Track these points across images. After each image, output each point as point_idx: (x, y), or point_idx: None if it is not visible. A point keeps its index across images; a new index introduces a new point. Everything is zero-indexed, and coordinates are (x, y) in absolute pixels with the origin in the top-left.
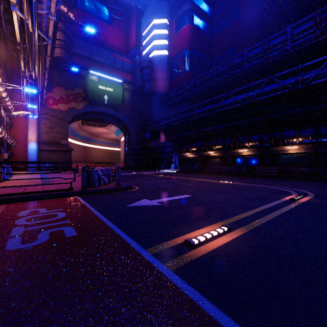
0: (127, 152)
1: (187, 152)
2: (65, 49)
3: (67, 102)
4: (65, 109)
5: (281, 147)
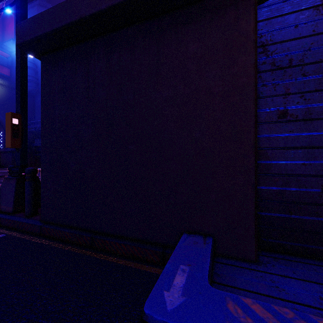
0: (2, 149)
1: None
2: None
3: None
4: None
5: None
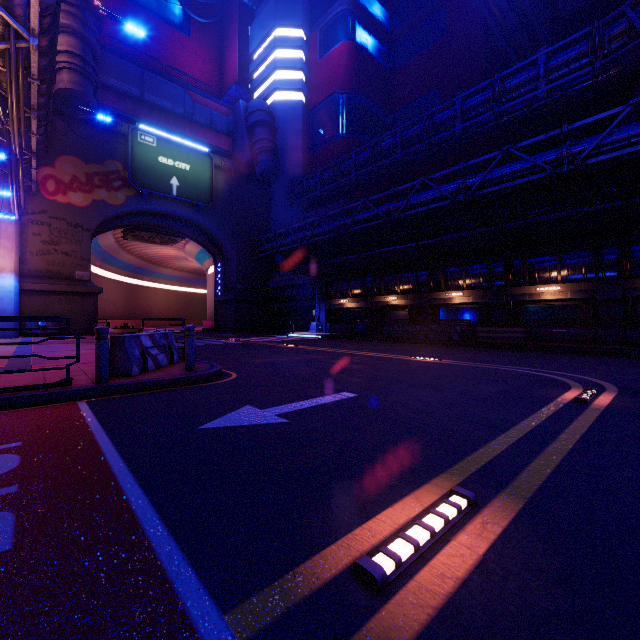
0: (220, 296)
1: (344, 296)
2: (82, 74)
3: (88, 190)
4: (84, 203)
5: (528, 289)
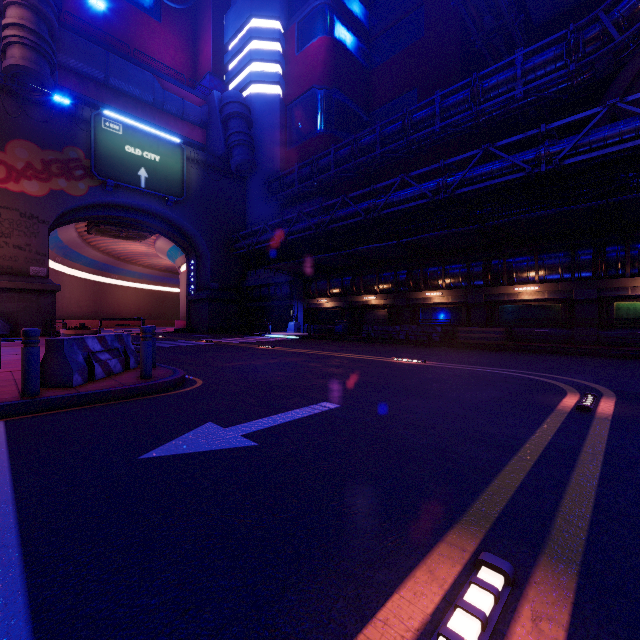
0: (193, 295)
1: (322, 296)
2: (36, 50)
3: (44, 178)
4: (40, 192)
5: (506, 289)
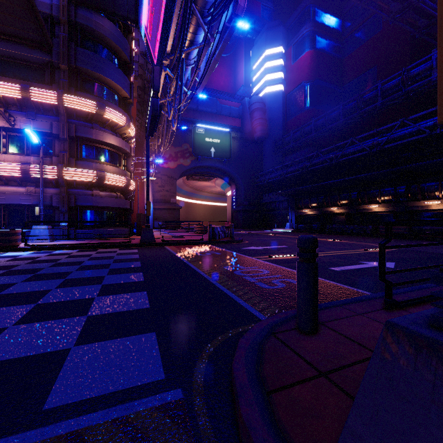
0: (235, 208)
1: (306, 208)
2: None
3: (175, 160)
4: (174, 166)
5: (419, 203)
